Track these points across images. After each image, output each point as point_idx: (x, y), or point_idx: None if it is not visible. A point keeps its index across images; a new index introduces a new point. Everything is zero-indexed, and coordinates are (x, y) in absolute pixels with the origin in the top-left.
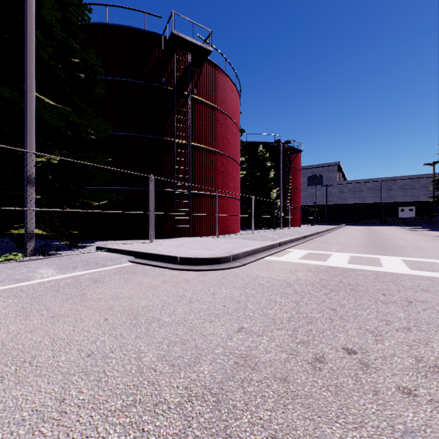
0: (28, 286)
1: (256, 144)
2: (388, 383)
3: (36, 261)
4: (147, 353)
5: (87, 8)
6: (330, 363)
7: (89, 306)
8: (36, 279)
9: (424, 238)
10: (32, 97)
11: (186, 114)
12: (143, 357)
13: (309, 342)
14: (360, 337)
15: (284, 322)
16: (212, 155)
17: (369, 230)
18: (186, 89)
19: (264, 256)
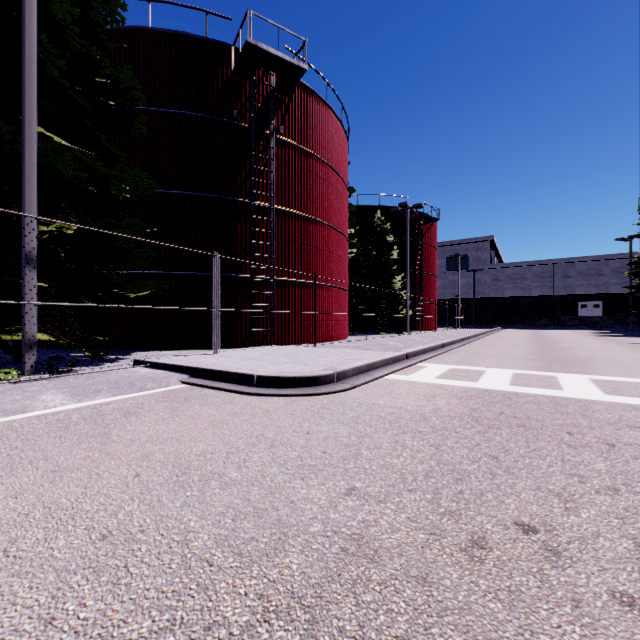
0: (22, 421)
1: (372, 209)
2: (595, 586)
3: (38, 382)
4: (198, 533)
5: (120, 3)
6: (496, 549)
7: (113, 453)
8: (36, 410)
9: (618, 347)
10: (33, 132)
11: (268, 164)
12: (192, 540)
13: (460, 513)
14: (540, 503)
15: (418, 479)
16: (308, 224)
17: (537, 336)
18: (268, 126)
19: (384, 374)
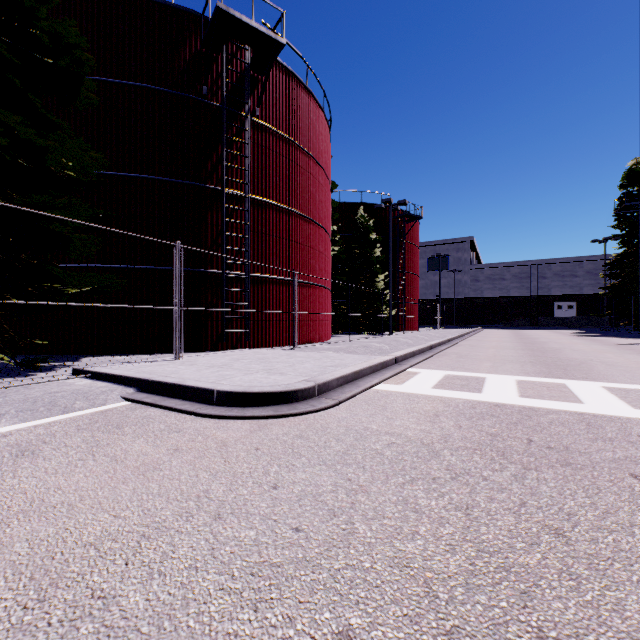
0: None
1: (355, 206)
2: None
3: None
4: None
5: None
6: None
7: None
8: None
9: (606, 348)
10: None
11: (242, 148)
12: None
13: None
14: None
15: (458, 597)
16: (287, 216)
17: (519, 336)
18: (242, 107)
19: (374, 384)
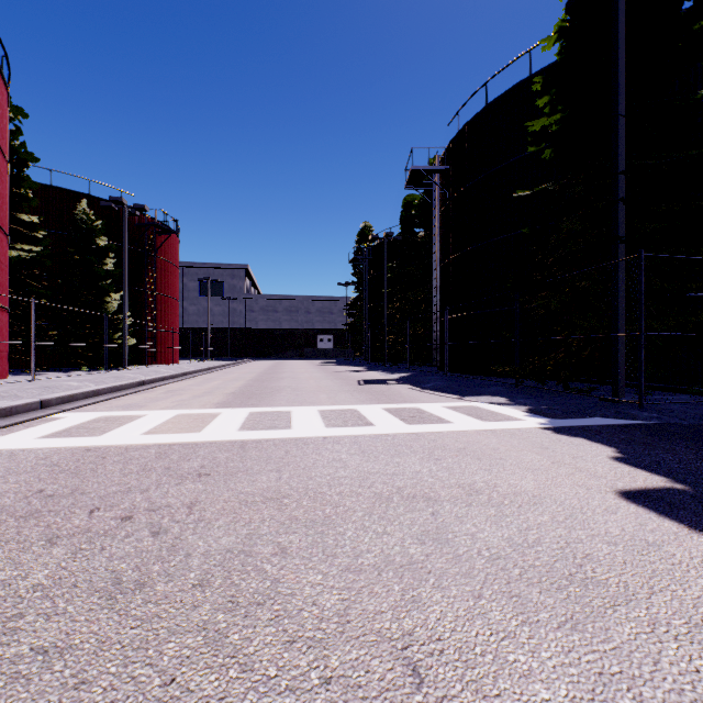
0: None
1: (78, 197)
2: None
3: None
4: None
5: None
6: None
7: None
8: None
9: (321, 375)
10: None
11: None
12: None
13: None
14: None
15: None
16: None
17: (273, 367)
18: None
19: None
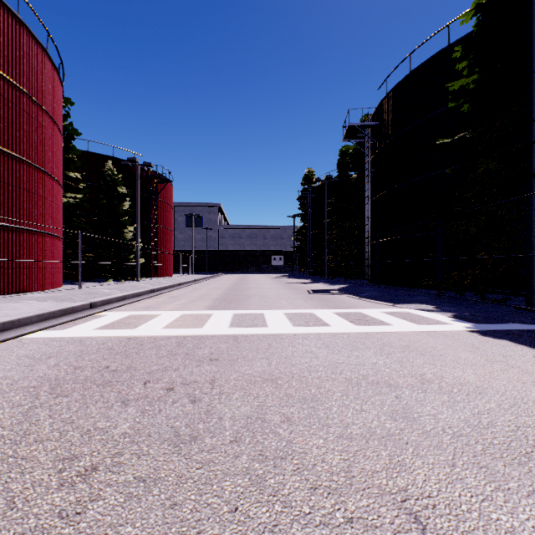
0: None
1: (105, 158)
2: None
3: None
4: None
5: None
6: None
7: None
8: None
9: (278, 286)
10: None
11: None
12: None
13: None
14: None
15: None
16: None
17: (241, 279)
18: None
19: (26, 333)
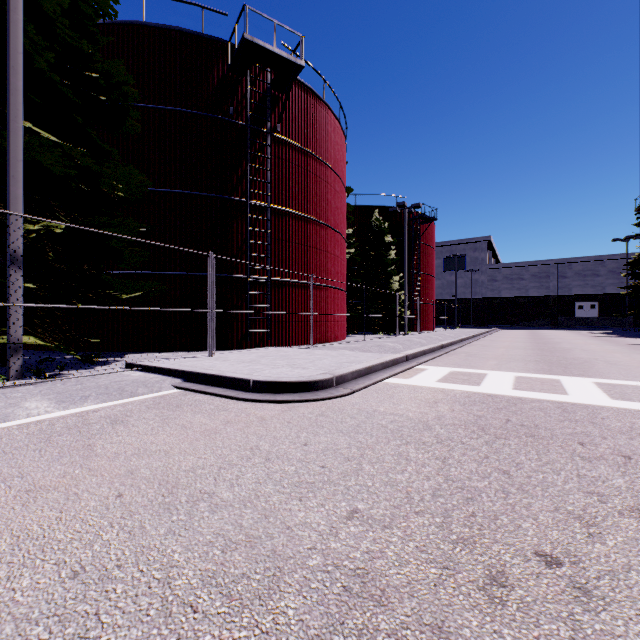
0: (1, 431)
1: (370, 209)
2: (636, 636)
3: (24, 388)
4: (183, 569)
5: None
6: (518, 587)
7: (95, 468)
8: (18, 418)
9: (617, 348)
10: (19, 127)
11: (265, 162)
12: (175, 578)
13: (475, 541)
14: (561, 528)
15: (426, 499)
16: (305, 224)
17: (535, 336)
18: (265, 124)
19: (384, 378)
